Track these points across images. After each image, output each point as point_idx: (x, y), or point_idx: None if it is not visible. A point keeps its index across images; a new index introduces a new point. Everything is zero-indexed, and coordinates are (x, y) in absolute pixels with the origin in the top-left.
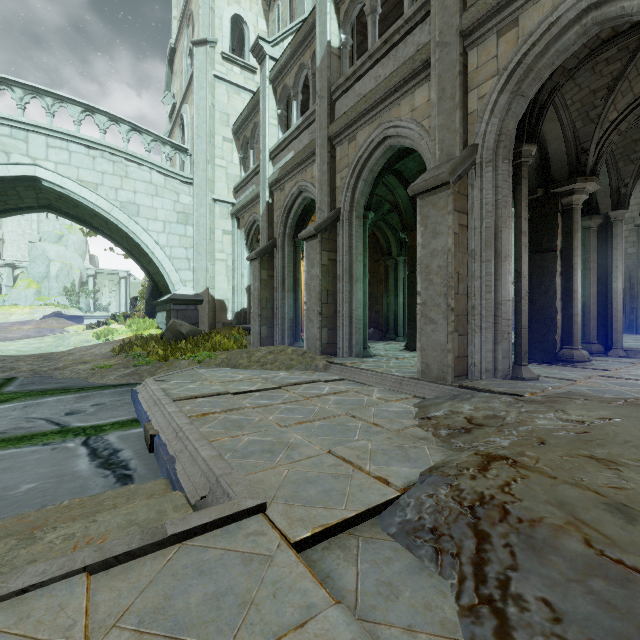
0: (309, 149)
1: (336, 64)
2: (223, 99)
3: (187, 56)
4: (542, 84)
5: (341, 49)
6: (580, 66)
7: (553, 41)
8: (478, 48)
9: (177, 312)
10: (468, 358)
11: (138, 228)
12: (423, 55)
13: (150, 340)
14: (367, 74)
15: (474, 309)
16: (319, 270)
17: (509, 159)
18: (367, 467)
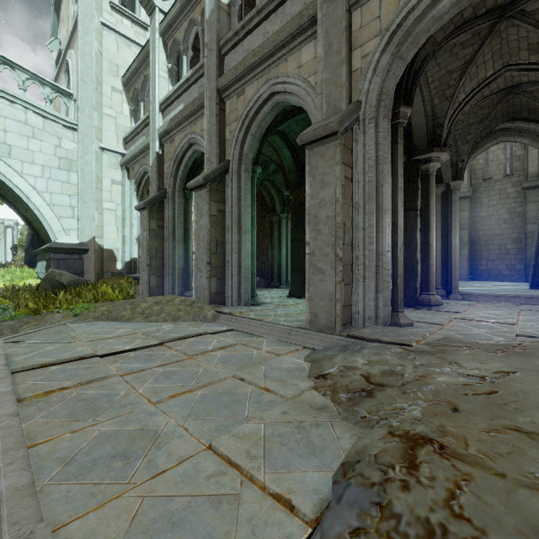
0: (198, 101)
1: (225, 20)
2: (112, 49)
3: (74, 2)
4: (417, 50)
5: (230, 6)
6: (446, 41)
7: (430, 7)
8: (362, 8)
9: (58, 261)
10: (352, 306)
11: (9, 170)
12: (310, 10)
13: (23, 291)
14: (255, 30)
15: (358, 259)
16: (208, 220)
17: (388, 118)
18: (261, 475)
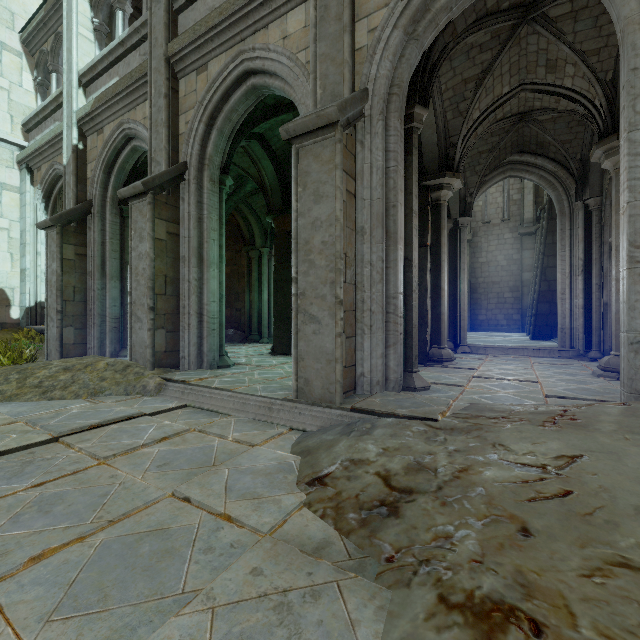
0: (138, 73)
1: None
2: None
3: None
4: (436, 35)
5: None
6: (466, 34)
7: None
8: None
9: None
10: (356, 367)
11: None
12: None
13: None
14: None
15: (363, 303)
16: (151, 245)
17: (401, 119)
18: None
